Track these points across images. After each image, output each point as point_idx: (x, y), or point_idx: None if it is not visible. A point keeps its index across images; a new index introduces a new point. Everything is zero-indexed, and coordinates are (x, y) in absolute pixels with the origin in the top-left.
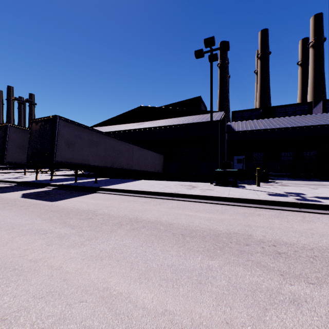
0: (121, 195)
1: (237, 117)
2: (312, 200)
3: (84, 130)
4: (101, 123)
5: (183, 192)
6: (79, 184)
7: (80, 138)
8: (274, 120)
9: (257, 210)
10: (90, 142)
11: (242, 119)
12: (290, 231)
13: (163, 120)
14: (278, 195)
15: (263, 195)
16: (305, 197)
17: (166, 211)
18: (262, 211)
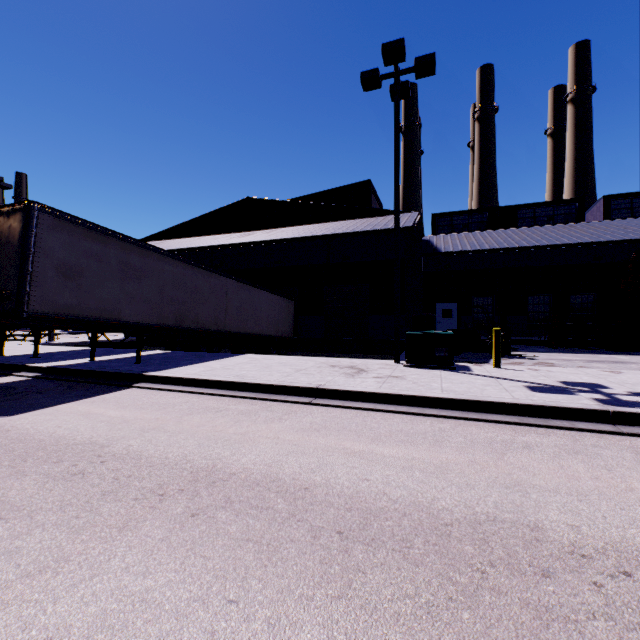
0: (190, 392)
1: (441, 227)
2: (634, 402)
3: (108, 240)
4: (161, 233)
5: (337, 384)
6: (97, 367)
7: (98, 258)
8: (516, 232)
9: (518, 432)
10: (124, 268)
11: (451, 229)
12: (634, 503)
13: (293, 228)
14: (553, 390)
15: (520, 391)
16: (614, 395)
17: (297, 439)
18: (530, 433)
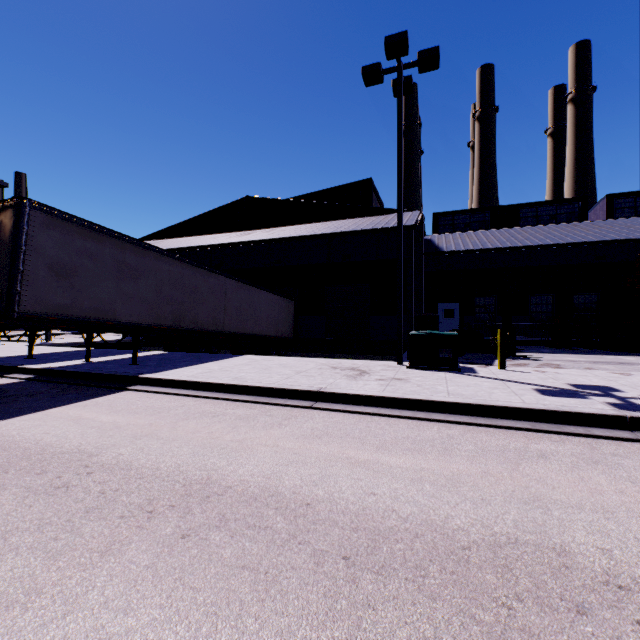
0: (186, 395)
1: (443, 226)
2: None
3: (102, 238)
4: (160, 232)
5: (338, 386)
6: (92, 368)
7: (93, 256)
8: (518, 231)
9: (531, 439)
10: (119, 267)
11: (453, 228)
12: None
13: (293, 227)
14: (564, 394)
15: (529, 394)
16: (628, 399)
17: (297, 447)
18: (543, 440)
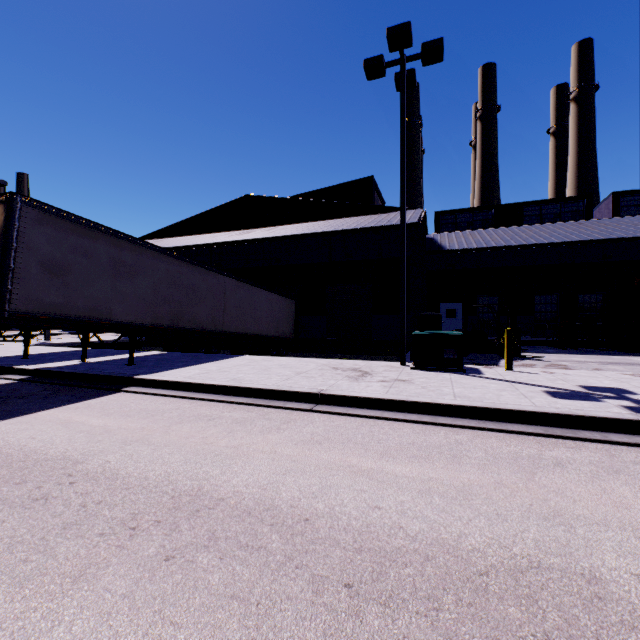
0: (182, 397)
1: (445, 225)
2: None
3: (98, 236)
4: (160, 231)
5: (340, 388)
6: (87, 369)
7: (87, 254)
8: (522, 230)
9: (545, 445)
10: (115, 265)
11: (455, 227)
12: None
13: (294, 225)
14: (576, 396)
15: (539, 397)
16: None
17: (296, 454)
18: (558, 447)
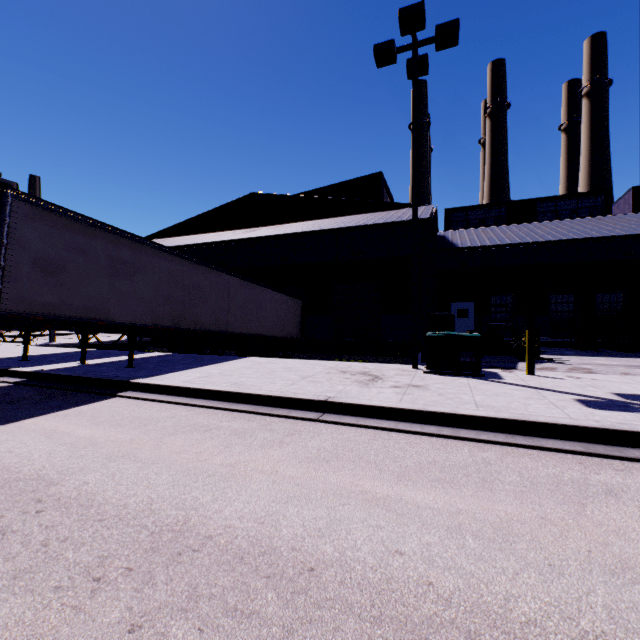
0: (179, 404)
1: (456, 222)
2: None
3: (94, 232)
4: (165, 231)
5: (349, 395)
6: (84, 372)
7: (83, 252)
8: (538, 226)
9: (588, 466)
10: (113, 263)
11: (466, 225)
12: None
13: (300, 223)
14: (613, 406)
15: (572, 407)
16: None
17: (300, 475)
18: (604, 468)
